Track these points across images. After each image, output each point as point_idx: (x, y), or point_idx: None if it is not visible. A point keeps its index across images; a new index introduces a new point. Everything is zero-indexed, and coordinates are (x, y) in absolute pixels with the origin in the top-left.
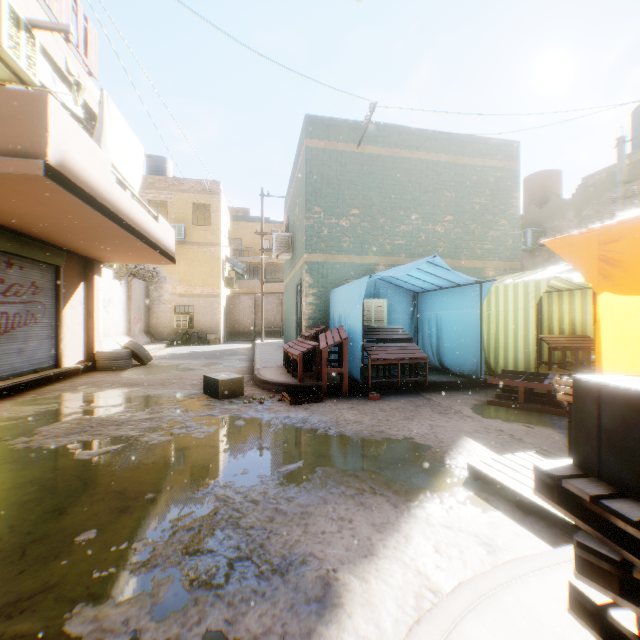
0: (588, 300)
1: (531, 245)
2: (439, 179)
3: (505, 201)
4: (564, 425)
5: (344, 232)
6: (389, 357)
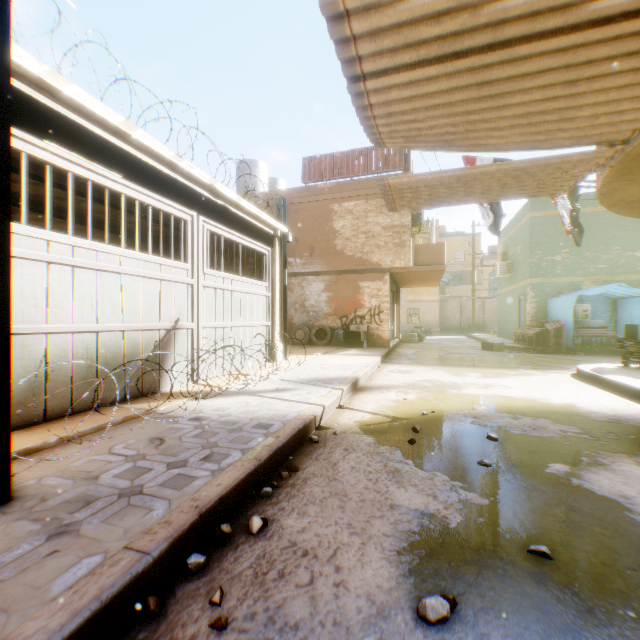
0: None
1: None
2: (635, 220)
3: None
4: None
5: (556, 264)
6: (589, 335)
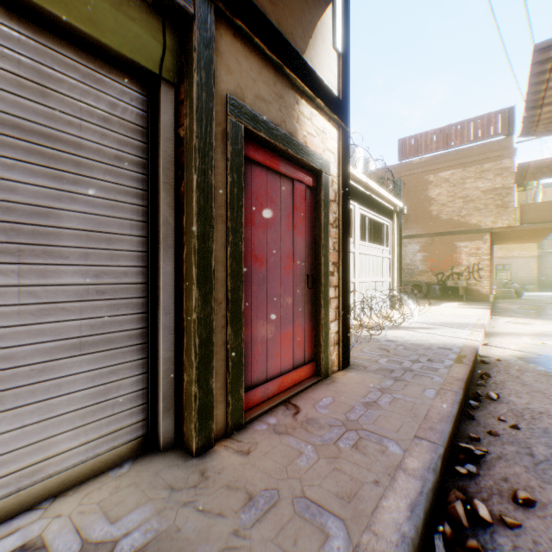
0: None
1: None
2: None
3: None
4: None
5: None
6: None
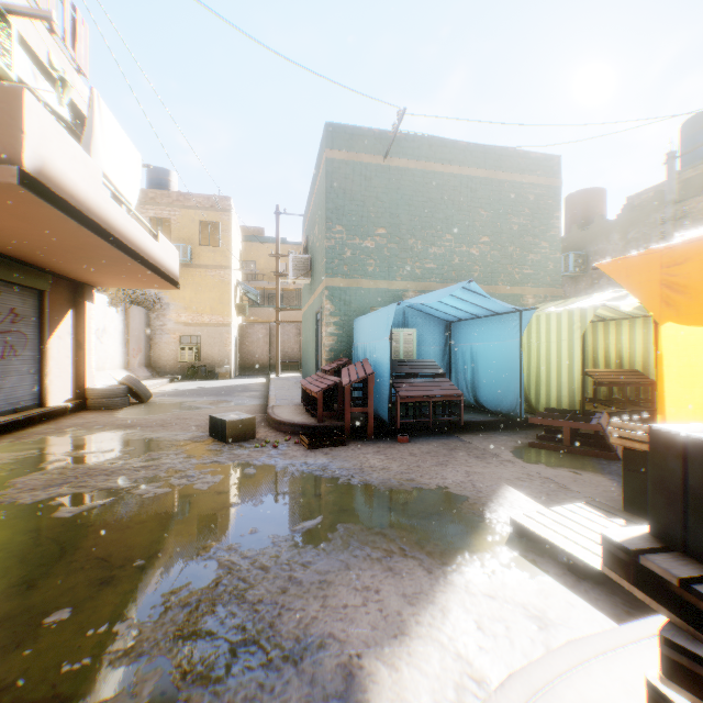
0: (637, 330)
1: (573, 270)
2: (474, 196)
3: (546, 221)
4: (615, 470)
5: (369, 254)
6: (420, 394)
